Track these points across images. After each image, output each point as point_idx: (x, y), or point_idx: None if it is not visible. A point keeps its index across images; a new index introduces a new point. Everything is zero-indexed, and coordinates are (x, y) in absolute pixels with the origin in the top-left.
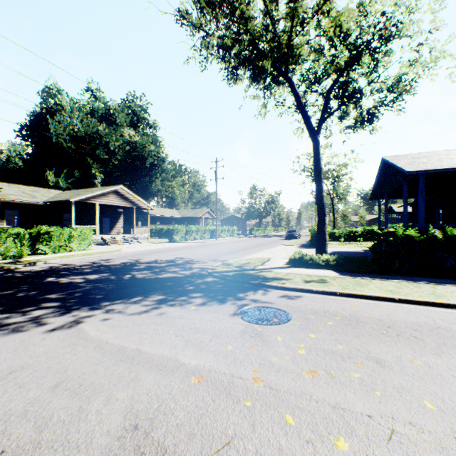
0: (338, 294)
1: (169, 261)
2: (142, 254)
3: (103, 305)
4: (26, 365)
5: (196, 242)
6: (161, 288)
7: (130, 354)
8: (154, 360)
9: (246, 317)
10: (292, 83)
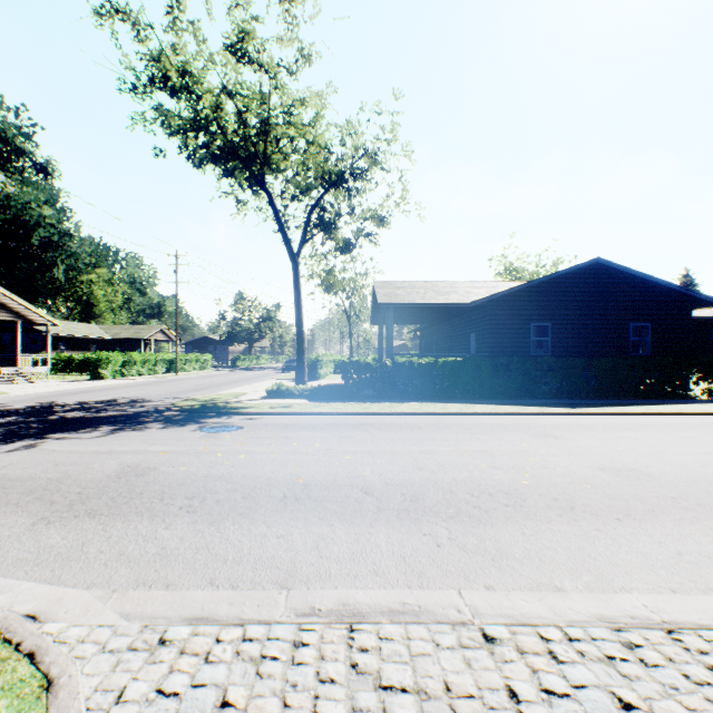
0: (295, 414)
1: (107, 402)
2: (54, 396)
3: (49, 436)
4: (15, 463)
5: (142, 379)
6: (111, 422)
7: (106, 452)
8: (129, 452)
9: (206, 431)
10: (271, 196)
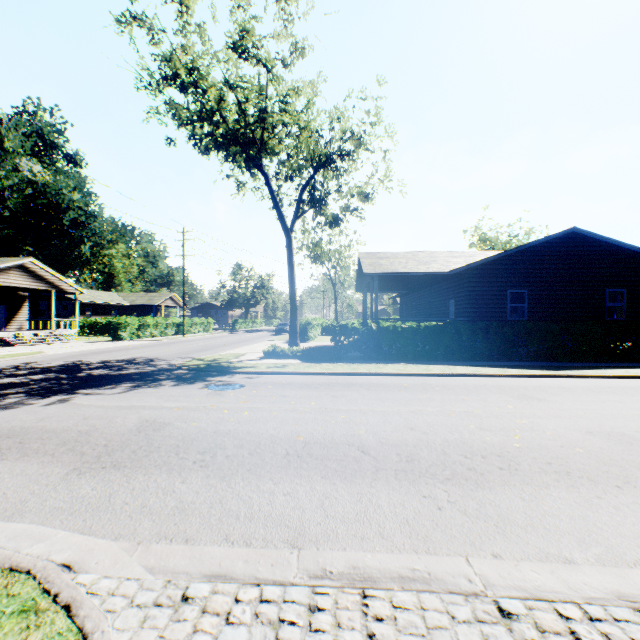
0: (290, 373)
1: (126, 361)
2: (82, 355)
3: (78, 392)
4: (51, 416)
5: (155, 340)
6: (130, 379)
7: (127, 407)
8: (146, 407)
9: (212, 388)
10: (267, 177)
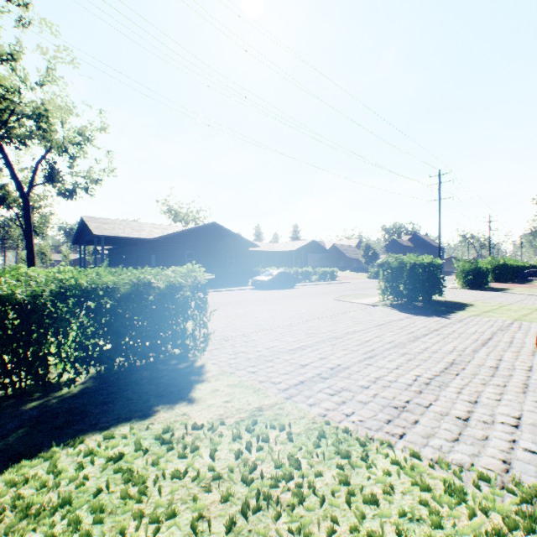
0: None
1: None
2: None
3: None
4: None
5: None
6: None
7: None
8: None
9: None
10: (3, 147)
